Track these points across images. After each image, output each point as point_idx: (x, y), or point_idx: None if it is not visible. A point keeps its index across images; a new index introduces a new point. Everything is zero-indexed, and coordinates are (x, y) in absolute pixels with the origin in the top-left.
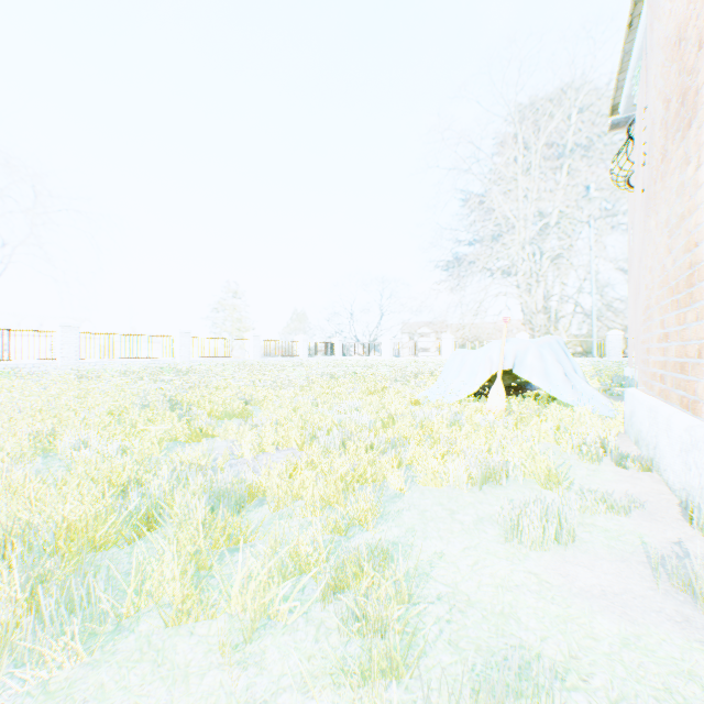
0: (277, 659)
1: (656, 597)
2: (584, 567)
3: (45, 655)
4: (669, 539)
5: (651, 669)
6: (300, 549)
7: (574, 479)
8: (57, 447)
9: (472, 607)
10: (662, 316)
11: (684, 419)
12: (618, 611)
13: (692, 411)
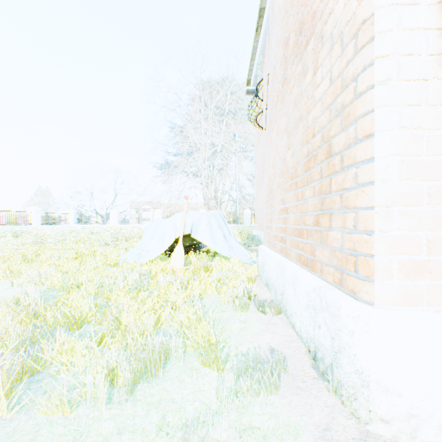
0: None
1: None
2: None
3: None
4: (320, 426)
5: None
6: None
7: (231, 338)
8: None
9: None
10: (283, 195)
11: (310, 278)
12: None
13: (310, 268)
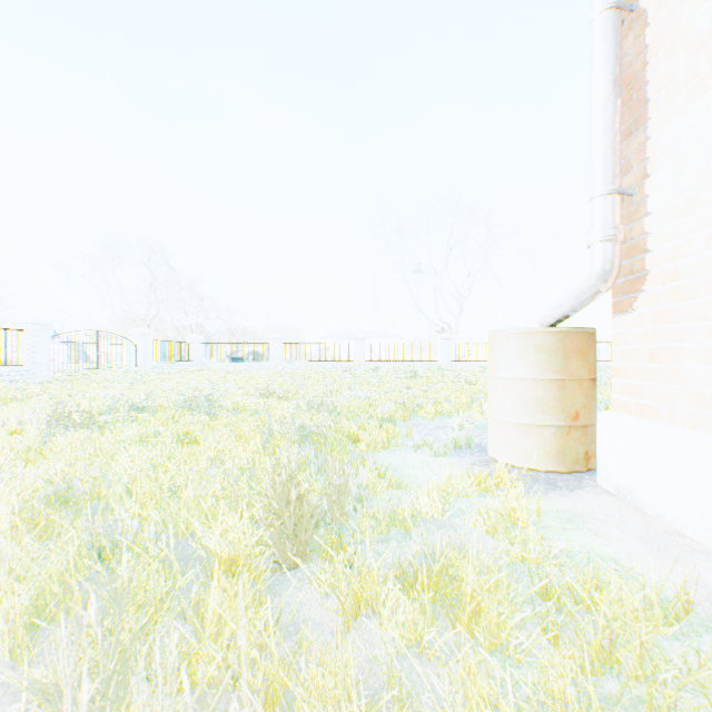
0: None
1: None
2: None
3: None
4: None
5: None
6: None
7: None
8: None
9: None
10: None
11: None
12: None
13: None
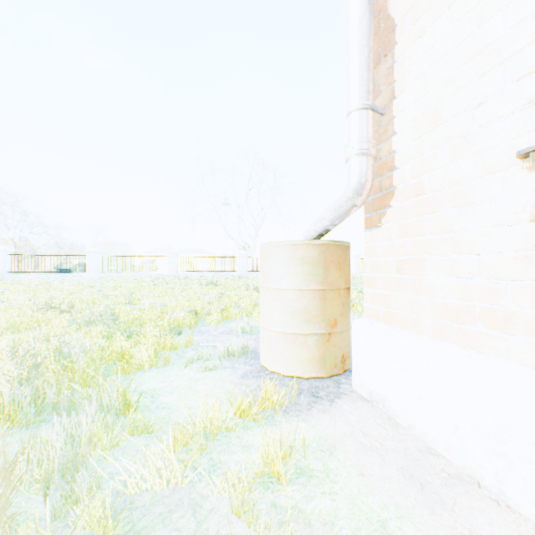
0: None
1: None
2: None
3: None
4: None
5: None
6: None
7: None
8: None
9: None
10: None
11: None
12: None
13: None
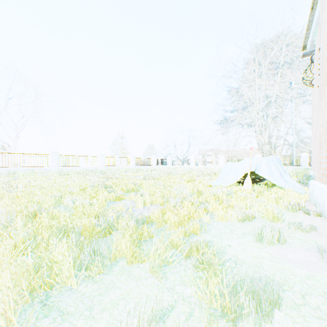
0: (172, 276)
1: (321, 263)
2: (290, 251)
3: (92, 269)
4: None
5: (318, 286)
6: (173, 240)
7: (285, 219)
8: (63, 202)
9: (244, 263)
10: None
11: None
12: (305, 267)
13: None
